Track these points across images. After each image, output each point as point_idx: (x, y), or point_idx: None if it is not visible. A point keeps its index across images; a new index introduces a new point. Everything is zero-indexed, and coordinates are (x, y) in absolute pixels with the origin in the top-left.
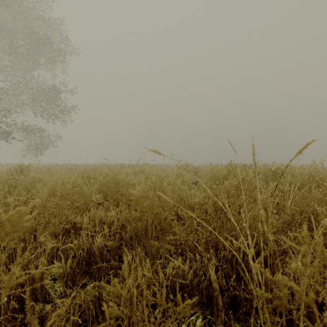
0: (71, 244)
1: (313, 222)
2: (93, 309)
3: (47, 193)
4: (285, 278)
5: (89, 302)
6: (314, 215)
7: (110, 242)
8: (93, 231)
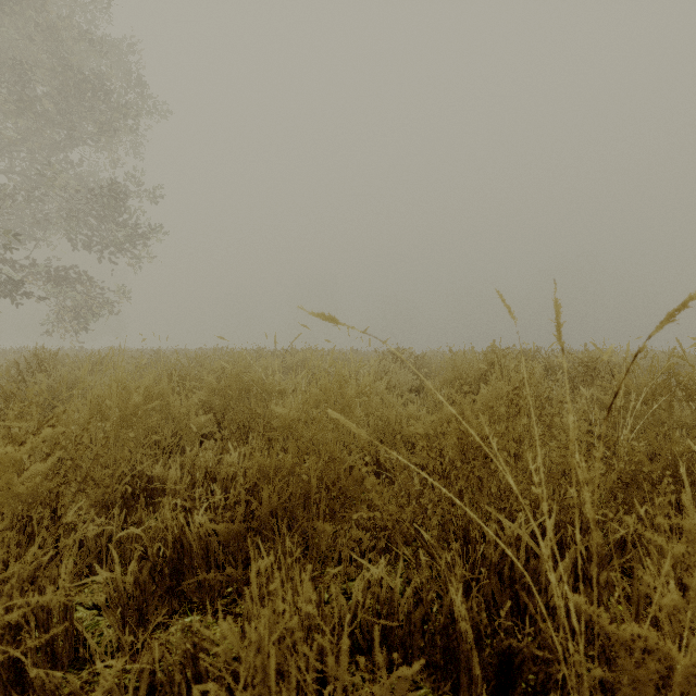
0: (136, 530)
1: (685, 478)
2: (181, 682)
3: (87, 412)
4: (649, 634)
5: (172, 665)
6: (687, 463)
7: (223, 526)
8: (188, 498)
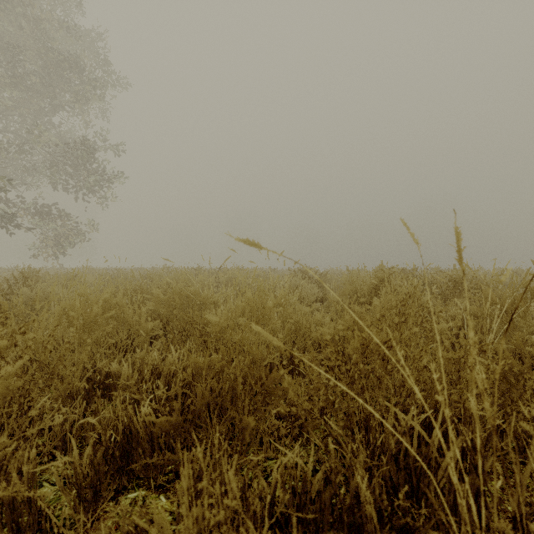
0: (92, 420)
1: None
2: None
3: (56, 320)
4: None
5: None
6: None
7: (163, 419)
8: (137, 392)
